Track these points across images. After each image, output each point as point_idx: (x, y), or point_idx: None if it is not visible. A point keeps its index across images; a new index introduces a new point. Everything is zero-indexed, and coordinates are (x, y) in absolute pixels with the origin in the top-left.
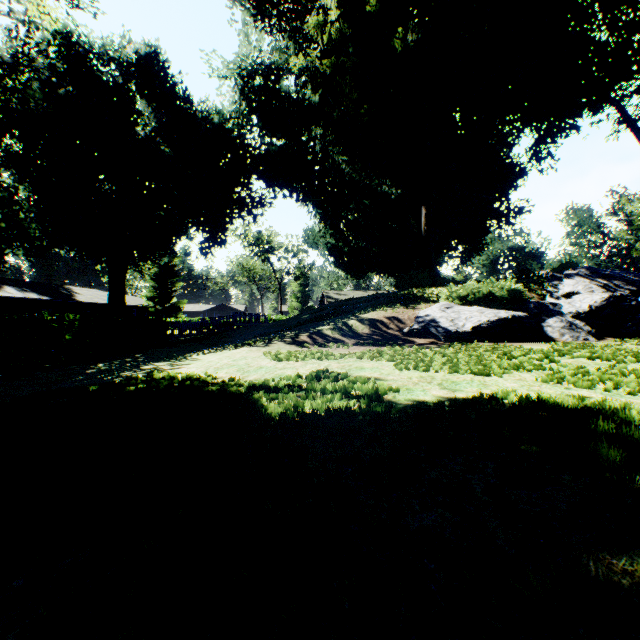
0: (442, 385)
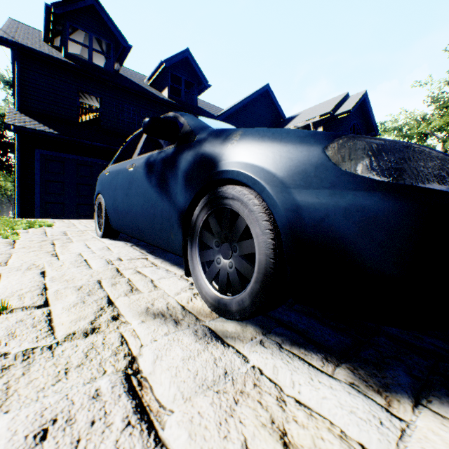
0: None
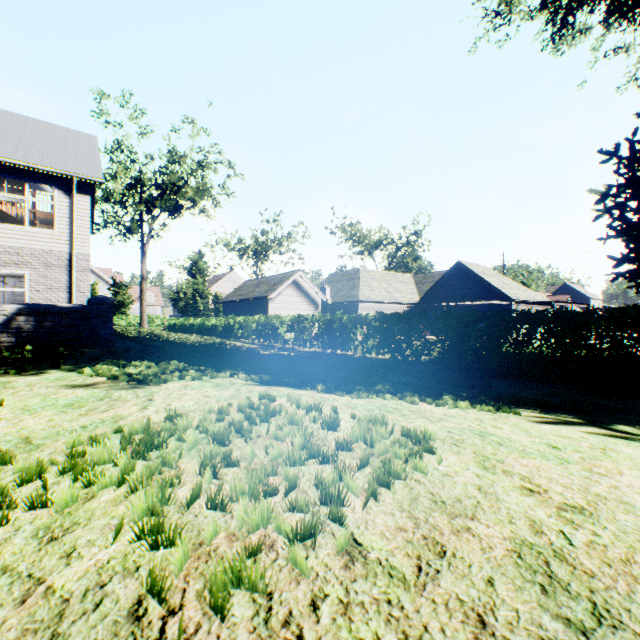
0: (1, 385)
